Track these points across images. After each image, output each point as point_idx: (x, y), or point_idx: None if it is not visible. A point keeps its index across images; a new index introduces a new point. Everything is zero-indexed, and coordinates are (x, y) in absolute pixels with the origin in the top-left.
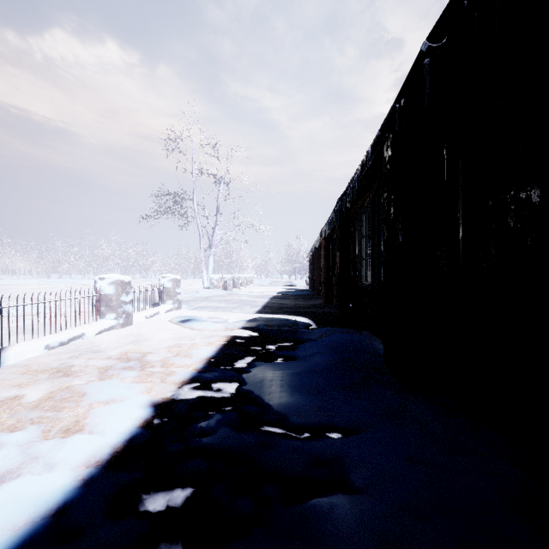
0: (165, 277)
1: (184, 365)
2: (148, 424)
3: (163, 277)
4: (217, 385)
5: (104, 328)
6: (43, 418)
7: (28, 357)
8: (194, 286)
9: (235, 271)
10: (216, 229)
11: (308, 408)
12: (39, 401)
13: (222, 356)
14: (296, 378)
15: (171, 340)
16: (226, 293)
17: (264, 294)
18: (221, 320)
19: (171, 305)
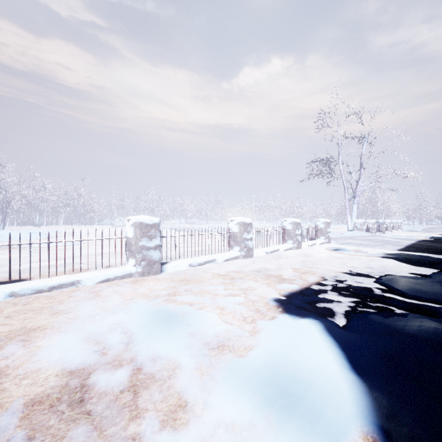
0: (319, 220)
1: (338, 268)
2: (324, 282)
3: (317, 220)
4: (359, 278)
5: (287, 248)
6: (280, 272)
7: (260, 255)
8: (338, 230)
9: (380, 217)
10: (359, 182)
11: (421, 292)
12: (275, 268)
13: (363, 268)
14: (418, 281)
15: (327, 257)
16: (369, 235)
17: (412, 238)
18: (363, 251)
19: (324, 240)
